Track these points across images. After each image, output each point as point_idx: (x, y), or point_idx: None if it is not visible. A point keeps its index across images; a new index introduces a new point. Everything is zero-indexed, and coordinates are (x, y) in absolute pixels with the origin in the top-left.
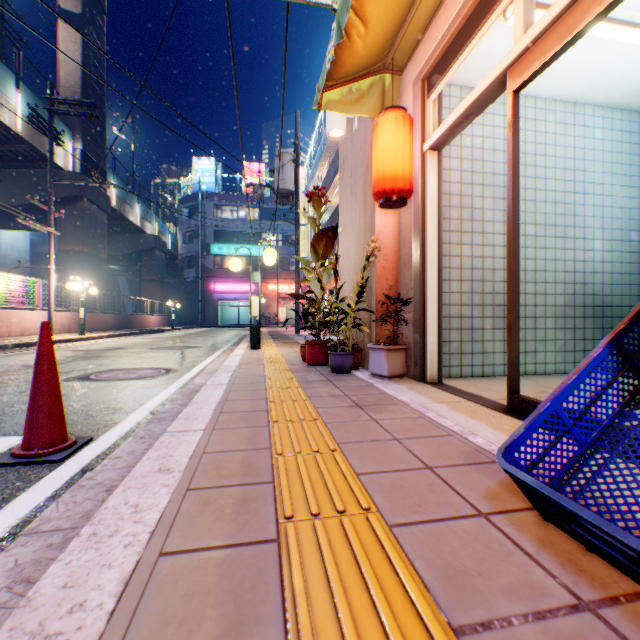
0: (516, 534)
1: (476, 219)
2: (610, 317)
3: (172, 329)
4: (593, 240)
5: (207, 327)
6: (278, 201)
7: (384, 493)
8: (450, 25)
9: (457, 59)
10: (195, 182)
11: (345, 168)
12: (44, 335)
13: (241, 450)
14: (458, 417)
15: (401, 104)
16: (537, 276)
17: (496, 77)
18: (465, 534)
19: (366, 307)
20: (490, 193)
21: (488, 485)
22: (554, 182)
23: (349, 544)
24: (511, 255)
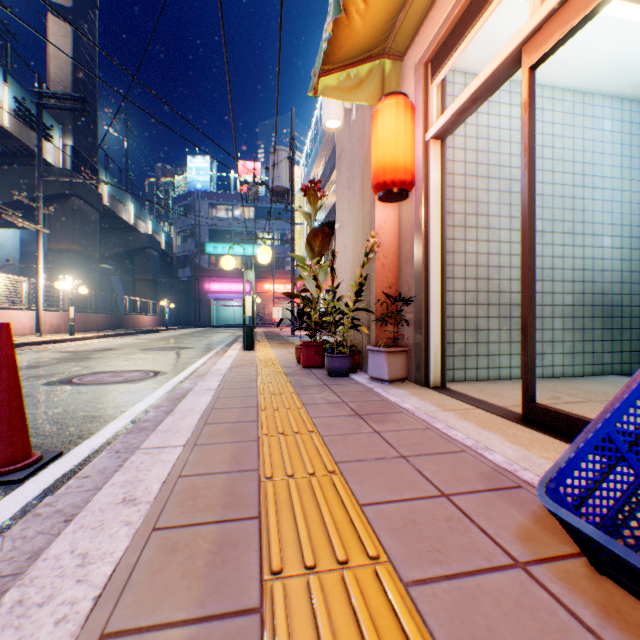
0: (568, 596)
1: (481, 213)
2: (619, 317)
3: (166, 329)
4: (602, 236)
5: (202, 327)
6: (273, 199)
7: (394, 533)
8: (456, 2)
9: (464, 38)
10: (190, 181)
11: (342, 162)
12: (3, 338)
13: (224, 472)
14: (469, 428)
15: (402, 92)
16: (544, 274)
17: (509, 54)
18: (503, 597)
19: (364, 307)
20: (496, 186)
21: (519, 520)
22: (562, 175)
23: (354, 616)
24: (526, 249)
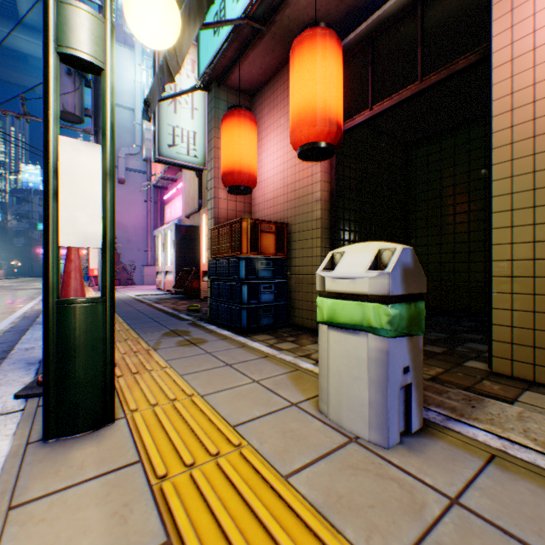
0: None
1: None
2: None
3: (18, 277)
4: None
5: (36, 277)
6: None
7: None
8: None
9: None
10: (24, 180)
11: None
12: None
13: None
14: None
15: None
16: None
17: None
18: None
19: None
20: None
21: None
22: None
23: None
24: None
